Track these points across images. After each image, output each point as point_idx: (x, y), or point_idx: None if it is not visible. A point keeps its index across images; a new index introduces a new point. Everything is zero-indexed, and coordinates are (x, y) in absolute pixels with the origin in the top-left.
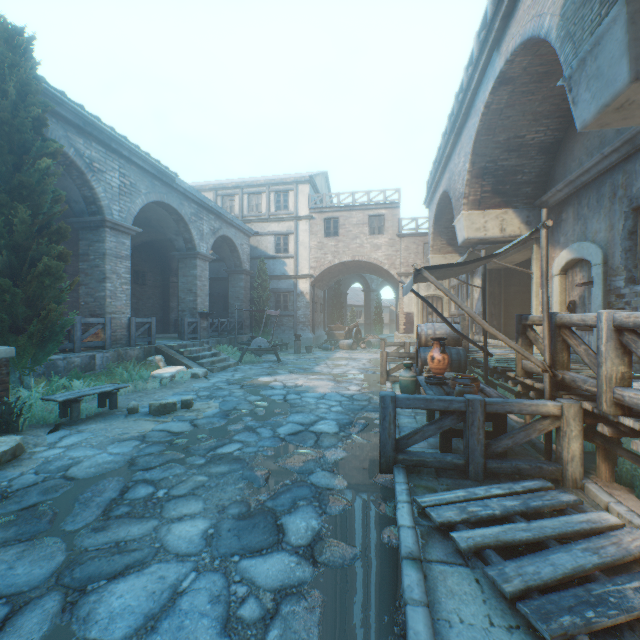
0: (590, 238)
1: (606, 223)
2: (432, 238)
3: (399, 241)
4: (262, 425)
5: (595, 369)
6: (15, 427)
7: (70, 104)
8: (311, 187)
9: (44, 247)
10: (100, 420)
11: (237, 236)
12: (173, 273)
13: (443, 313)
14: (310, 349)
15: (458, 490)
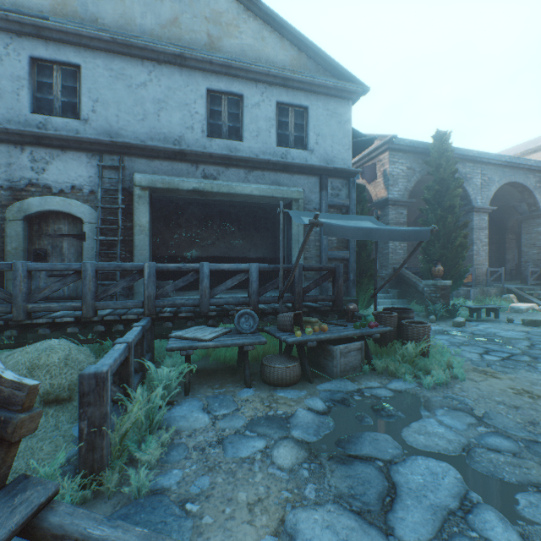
0: None
1: None
2: None
3: None
4: None
5: None
6: (454, 316)
7: (456, 149)
8: None
9: (457, 233)
10: (490, 322)
11: None
12: (507, 230)
13: None
14: None
15: None
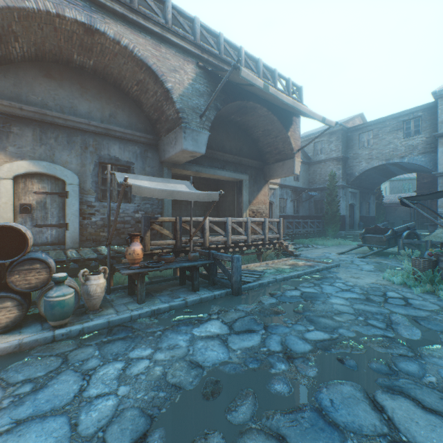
0: (61, 164)
1: (79, 161)
2: None
3: None
4: (269, 355)
5: (200, 235)
6: None
7: None
8: None
9: None
10: None
11: None
12: None
13: None
14: None
15: None
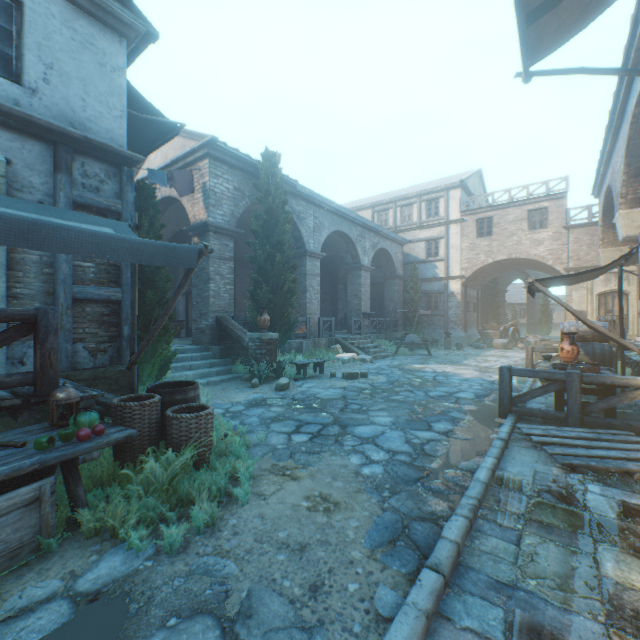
0: None
1: None
2: (601, 231)
3: (566, 233)
4: (417, 390)
5: None
6: (281, 376)
7: (290, 181)
8: (462, 190)
9: (286, 276)
10: (316, 378)
11: (391, 247)
12: (339, 281)
13: (628, 311)
14: (460, 346)
15: (549, 426)
